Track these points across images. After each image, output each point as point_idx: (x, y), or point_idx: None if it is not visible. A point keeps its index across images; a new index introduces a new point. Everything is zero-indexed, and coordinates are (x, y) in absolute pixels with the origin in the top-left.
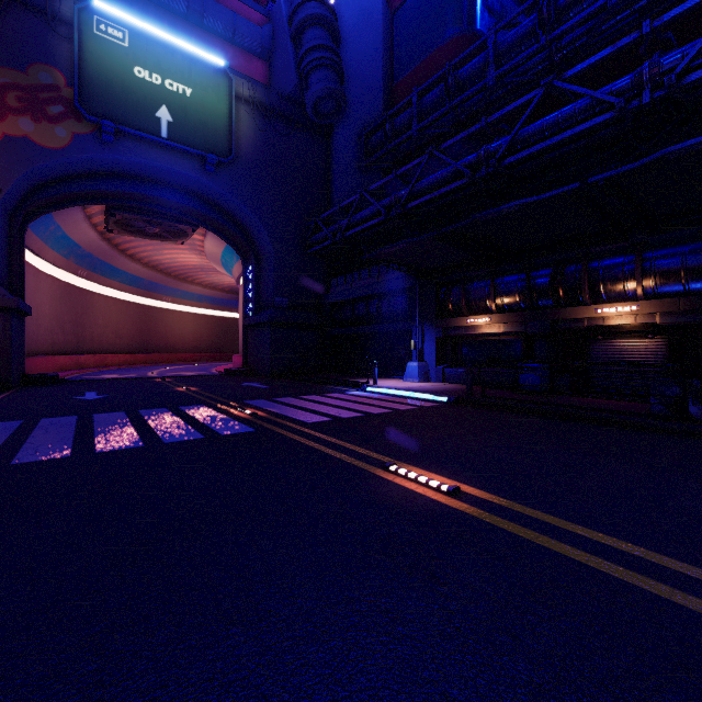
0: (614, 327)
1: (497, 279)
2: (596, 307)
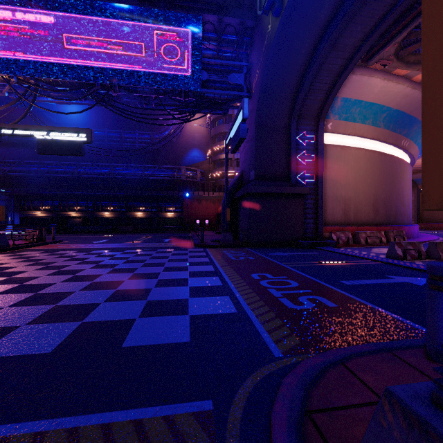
0: (73, 216)
1: (44, 201)
2: (69, 212)
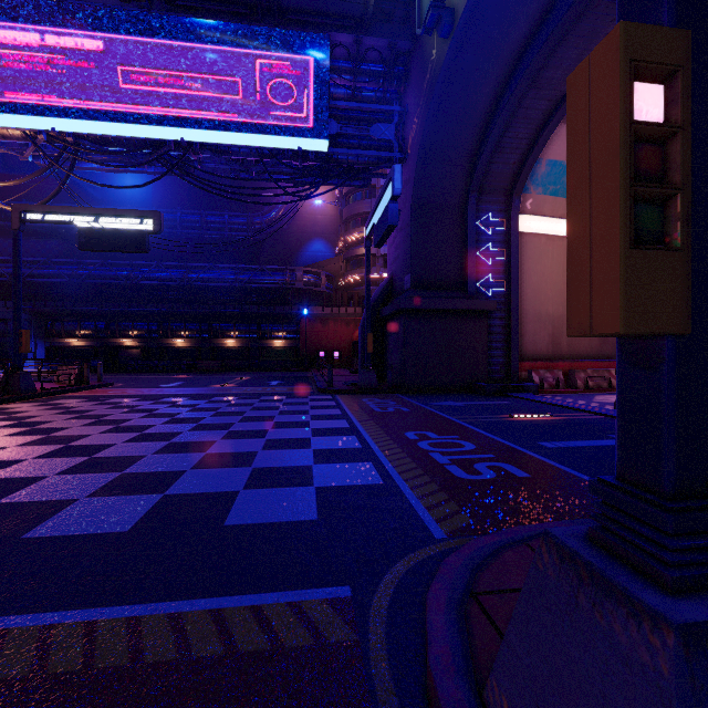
0: (127, 346)
1: (82, 323)
2: (121, 339)
